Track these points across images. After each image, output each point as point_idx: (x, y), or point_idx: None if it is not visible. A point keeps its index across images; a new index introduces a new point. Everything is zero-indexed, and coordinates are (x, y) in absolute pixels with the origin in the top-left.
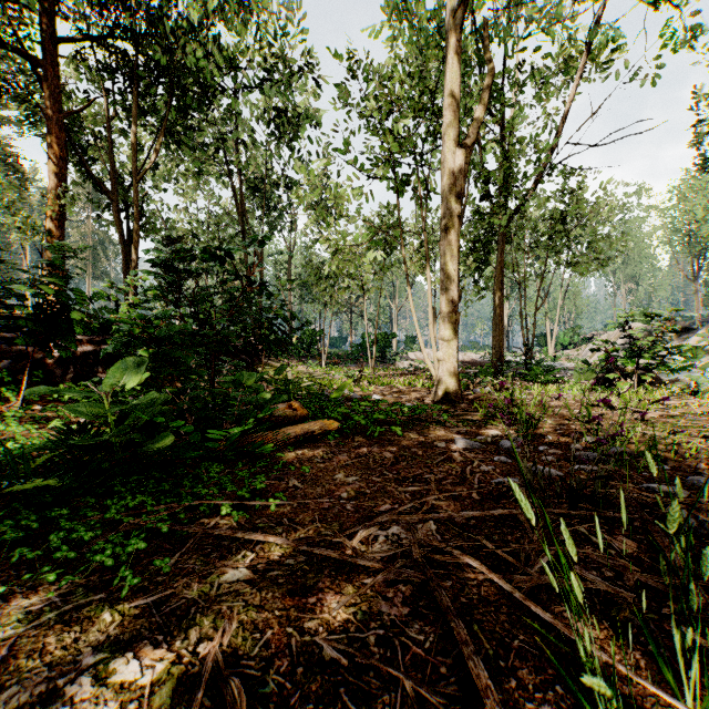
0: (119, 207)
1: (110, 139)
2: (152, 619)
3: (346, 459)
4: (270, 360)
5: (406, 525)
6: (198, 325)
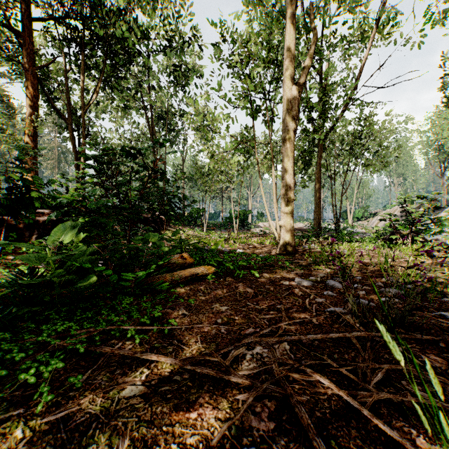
0: (72, 128)
1: (67, 84)
2: (58, 435)
3: (220, 293)
4: (171, 227)
5: (266, 345)
6: (119, 201)
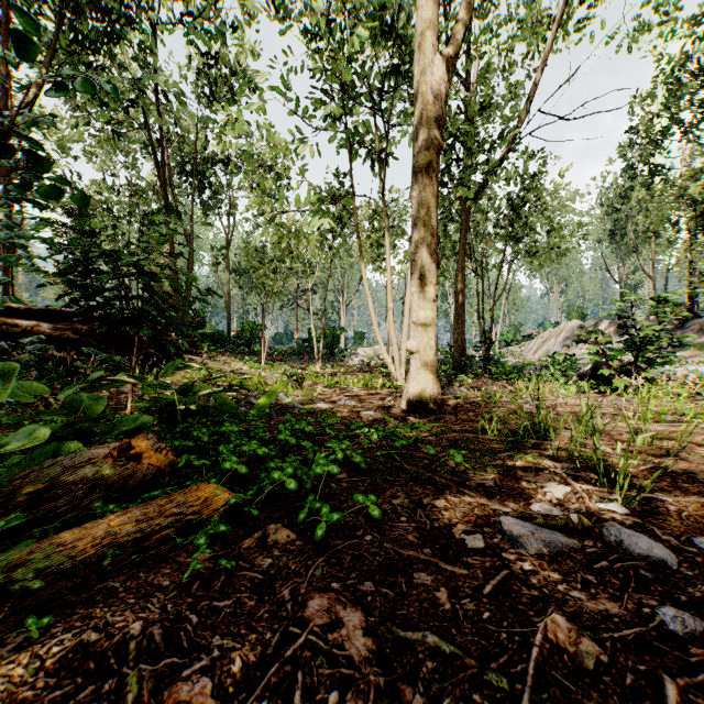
0: None
1: None
2: None
3: (201, 702)
4: (199, 356)
5: None
6: None
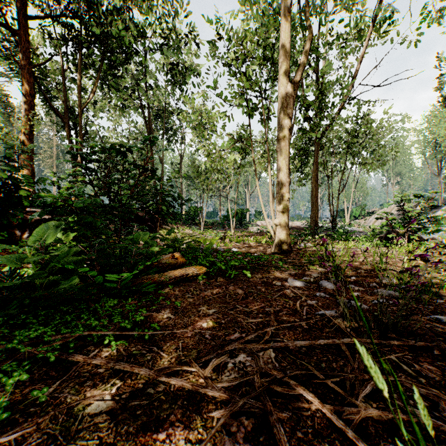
0: (69, 127)
1: (63, 83)
2: None
3: (209, 295)
4: (168, 226)
5: (250, 353)
6: (109, 200)
